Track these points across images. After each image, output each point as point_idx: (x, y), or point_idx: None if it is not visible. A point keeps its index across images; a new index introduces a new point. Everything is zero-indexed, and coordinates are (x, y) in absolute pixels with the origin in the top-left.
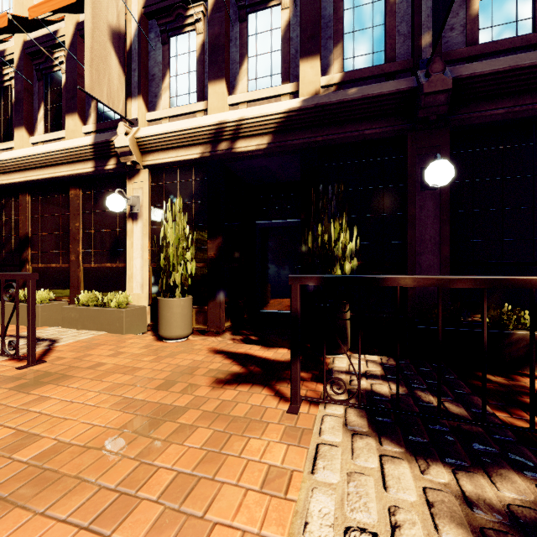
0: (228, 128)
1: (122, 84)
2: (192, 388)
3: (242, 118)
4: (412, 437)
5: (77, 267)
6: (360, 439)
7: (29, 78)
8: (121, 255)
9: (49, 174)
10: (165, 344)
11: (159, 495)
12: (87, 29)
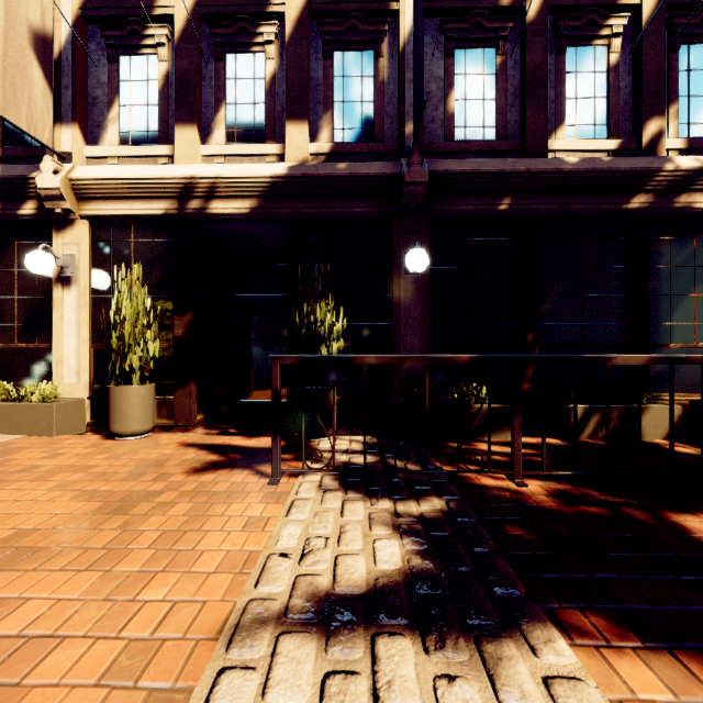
0: (201, 185)
1: (49, 105)
2: (165, 477)
3: (219, 176)
4: (372, 487)
5: None
6: (330, 493)
7: None
8: (43, 332)
9: None
10: (119, 442)
11: (148, 548)
12: None
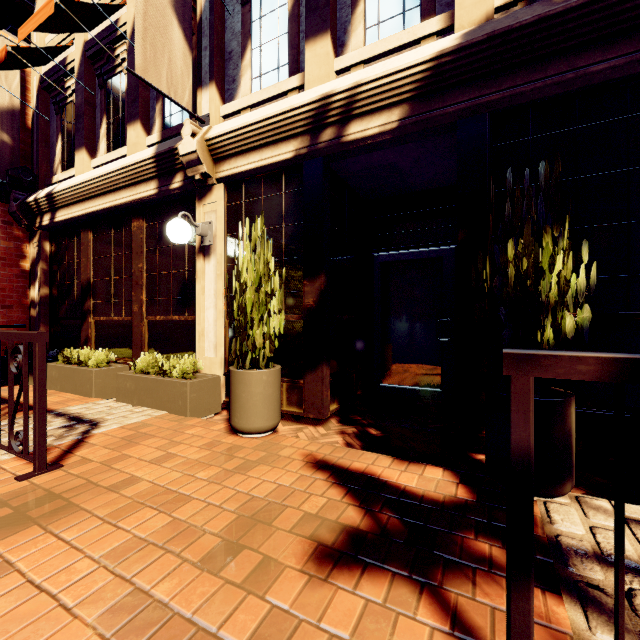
0: (335, 104)
1: (189, 66)
2: (268, 570)
3: (358, 83)
4: None
5: (140, 320)
6: None
7: (91, 87)
8: (190, 304)
9: (109, 202)
10: (239, 440)
11: None
12: None
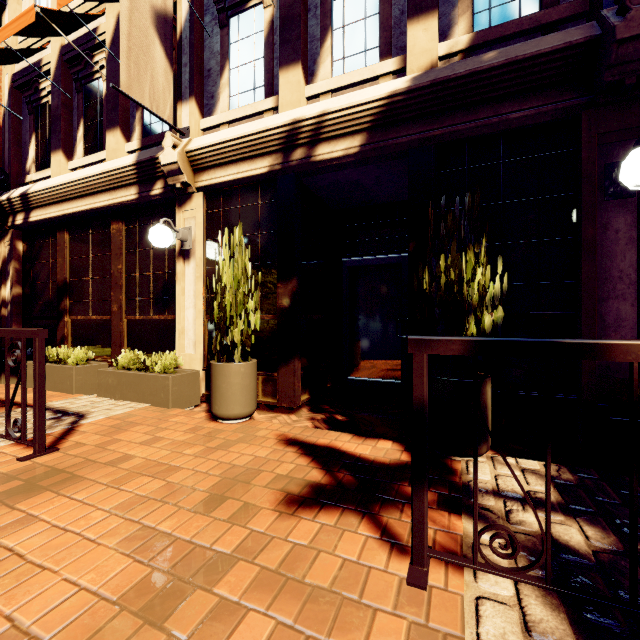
0: (305, 128)
1: (170, 82)
2: (248, 512)
3: (325, 112)
4: None
5: (120, 319)
6: None
7: (68, 91)
8: (170, 304)
9: (88, 205)
10: (220, 426)
11: None
12: (123, 10)
